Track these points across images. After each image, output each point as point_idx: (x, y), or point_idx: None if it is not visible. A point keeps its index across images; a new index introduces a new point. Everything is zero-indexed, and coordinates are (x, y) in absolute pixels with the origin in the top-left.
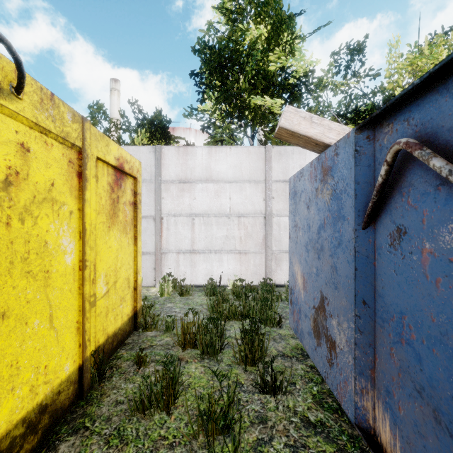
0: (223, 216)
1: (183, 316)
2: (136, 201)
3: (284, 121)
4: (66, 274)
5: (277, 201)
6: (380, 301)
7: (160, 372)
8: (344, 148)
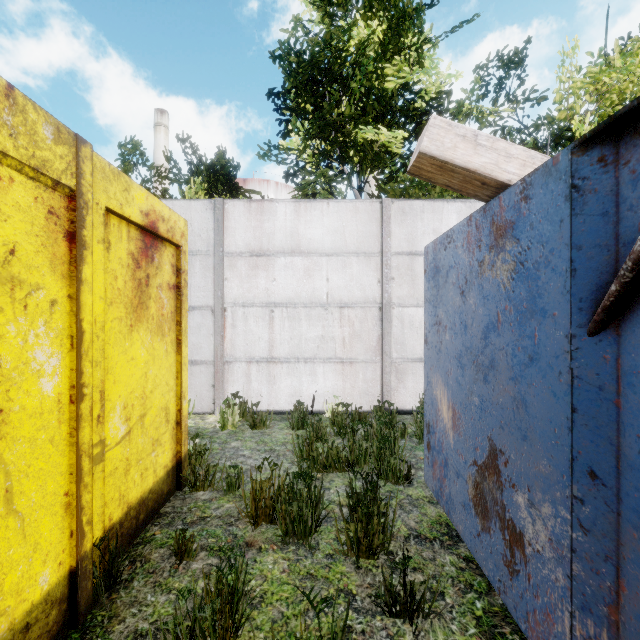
0: (317, 306)
1: (256, 463)
2: (180, 283)
3: (428, 142)
4: (43, 413)
5: (399, 283)
6: (633, 477)
7: (212, 578)
8: (544, 186)
